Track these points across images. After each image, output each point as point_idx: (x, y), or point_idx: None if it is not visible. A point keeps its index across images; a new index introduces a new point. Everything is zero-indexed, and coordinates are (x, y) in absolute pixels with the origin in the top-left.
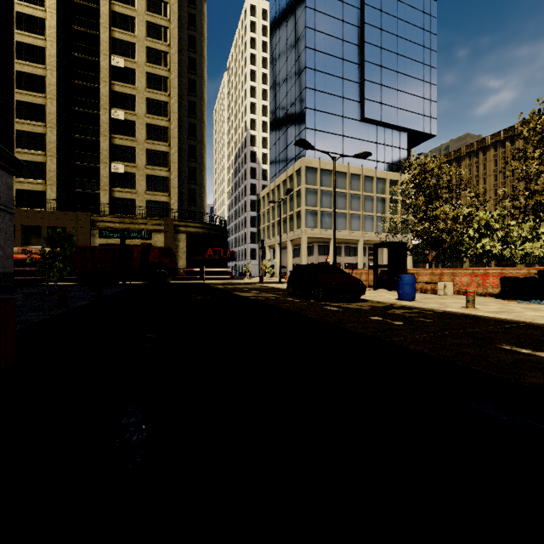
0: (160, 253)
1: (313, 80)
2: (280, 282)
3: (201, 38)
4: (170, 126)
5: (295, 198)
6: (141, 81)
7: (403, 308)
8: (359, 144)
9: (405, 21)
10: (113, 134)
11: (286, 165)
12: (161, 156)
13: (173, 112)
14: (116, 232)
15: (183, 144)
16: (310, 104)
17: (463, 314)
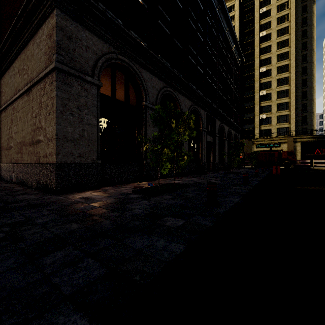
0: (287, 154)
1: None
2: None
3: (311, 27)
4: (290, 88)
5: None
6: (274, 72)
7: None
8: None
9: None
10: (260, 102)
11: None
12: (284, 105)
13: (292, 80)
14: (263, 145)
15: (297, 93)
16: None
17: None
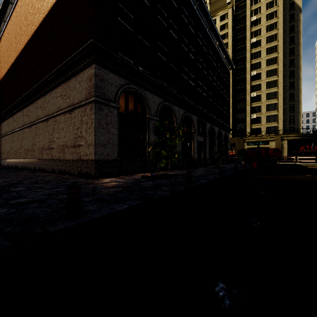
0: (273, 151)
1: None
2: None
3: (298, 34)
4: (278, 90)
5: None
6: (263, 76)
7: None
8: None
9: None
10: (251, 103)
11: None
12: (273, 106)
13: (280, 83)
14: (253, 143)
15: (286, 94)
16: None
17: None
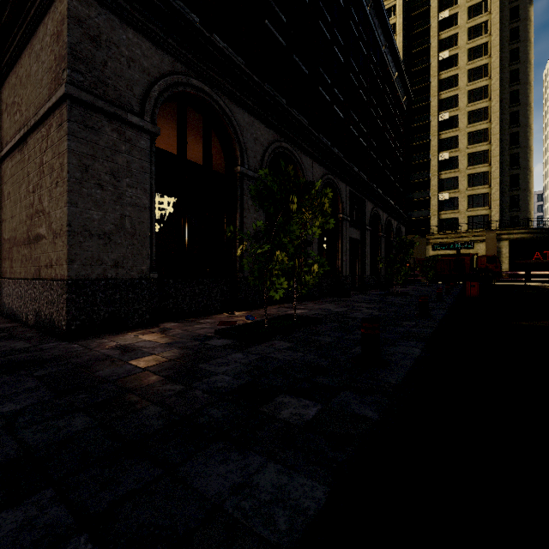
0: (485, 261)
1: None
2: None
3: (526, 44)
4: (490, 147)
5: None
6: (462, 121)
7: None
8: None
9: None
10: (440, 172)
11: None
12: (481, 177)
13: (494, 134)
14: (444, 245)
15: (503, 156)
16: None
17: None
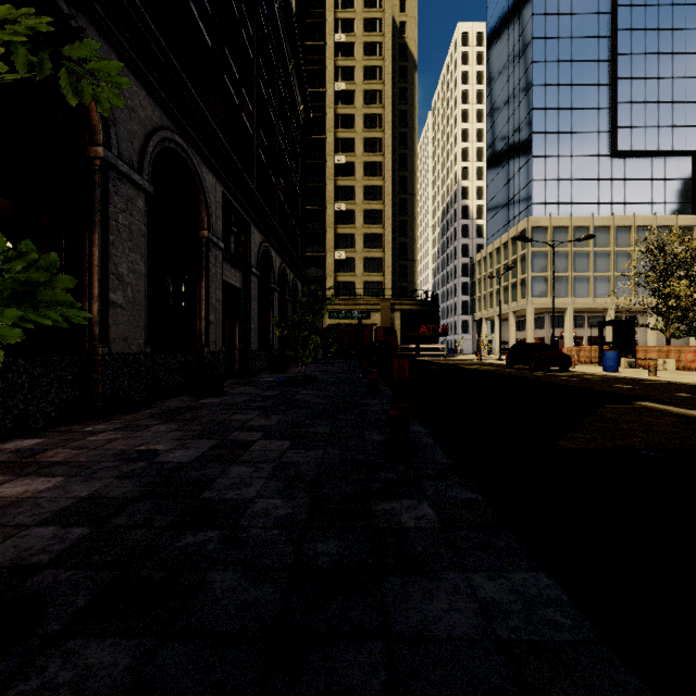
0: (384, 332)
1: (542, 122)
2: (499, 359)
3: (412, 110)
4: (384, 208)
5: (518, 263)
6: (359, 171)
7: (595, 376)
8: (610, 185)
9: (687, 4)
10: (336, 225)
11: (508, 223)
12: (376, 238)
13: (387, 194)
14: (342, 313)
15: (394, 221)
16: (538, 150)
17: (636, 378)
